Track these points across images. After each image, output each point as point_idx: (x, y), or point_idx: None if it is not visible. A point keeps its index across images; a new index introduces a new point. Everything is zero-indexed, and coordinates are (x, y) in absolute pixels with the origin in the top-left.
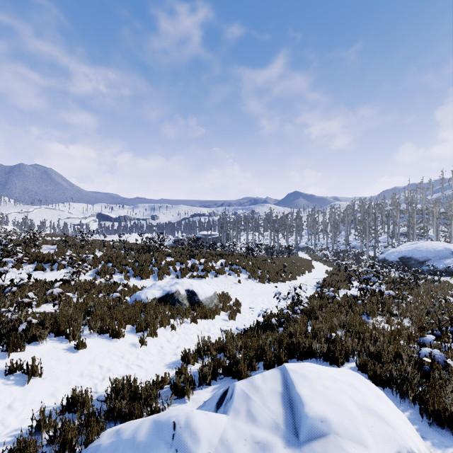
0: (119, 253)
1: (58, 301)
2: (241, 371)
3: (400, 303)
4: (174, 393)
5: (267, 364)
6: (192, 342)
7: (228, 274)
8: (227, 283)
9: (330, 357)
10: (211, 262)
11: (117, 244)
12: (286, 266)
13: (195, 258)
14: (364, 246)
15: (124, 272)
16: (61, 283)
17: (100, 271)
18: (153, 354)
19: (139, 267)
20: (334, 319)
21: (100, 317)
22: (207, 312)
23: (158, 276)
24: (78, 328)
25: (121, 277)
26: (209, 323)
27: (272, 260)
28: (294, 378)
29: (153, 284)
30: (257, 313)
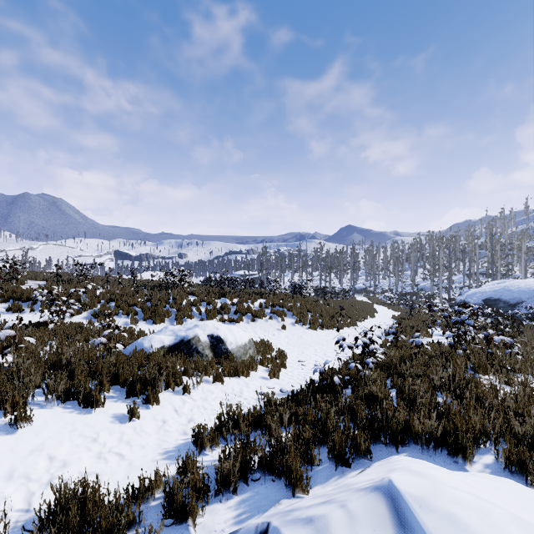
0: (127, 290)
1: (12, 350)
2: (290, 470)
3: (515, 354)
4: (168, 515)
5: (334, 456)
6: (214, 412)
7: (270, 318)
8: (268, 329)
9: (450, 445)
10: (248, 303)
11: (127, 280)
12: (343, 308)
13: (226, 297)
14: (435, 288)
15: (130, 314)
16: (37, 326)
17: (97, 312)
18: (149, 433)
19: (151, 308)
20: (434, 377)
21: (70, 374)
22: (238, 367)
23: (176, 319)
24: (22, 391)
25: (126, 321)
26: (241, 383)
27: (325, 301)
28: (428, 526)
29: (163, 328)
30: (311, 369)
